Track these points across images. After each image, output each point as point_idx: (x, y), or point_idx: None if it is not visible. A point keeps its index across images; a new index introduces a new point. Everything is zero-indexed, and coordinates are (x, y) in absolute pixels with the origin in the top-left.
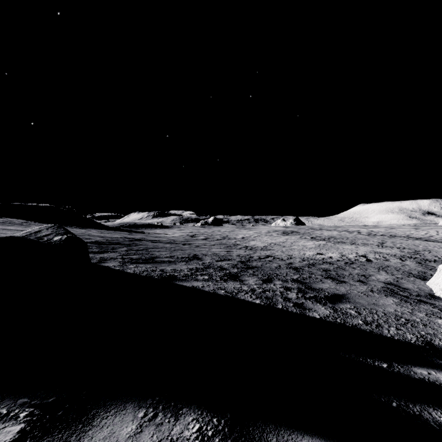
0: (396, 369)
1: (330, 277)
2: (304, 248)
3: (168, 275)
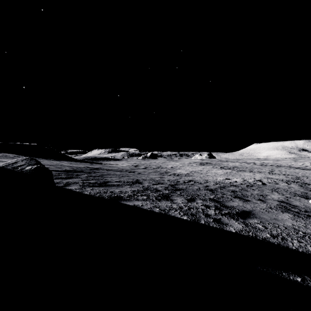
0: (309, 283)
1: (237, 197)
2: (216, 175)
3: (115, 196)
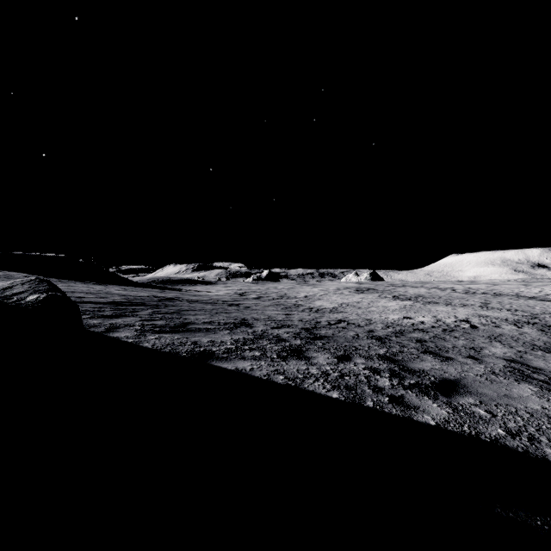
0: None
1: (429, 352)
2: (386, 311)
3: (202, 350)
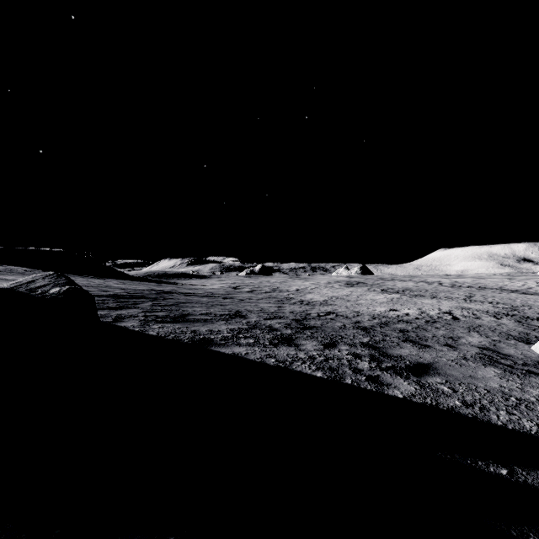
0: (520, 477)
1: (409, 341)
2: (374, 303)
3: (201, 338)
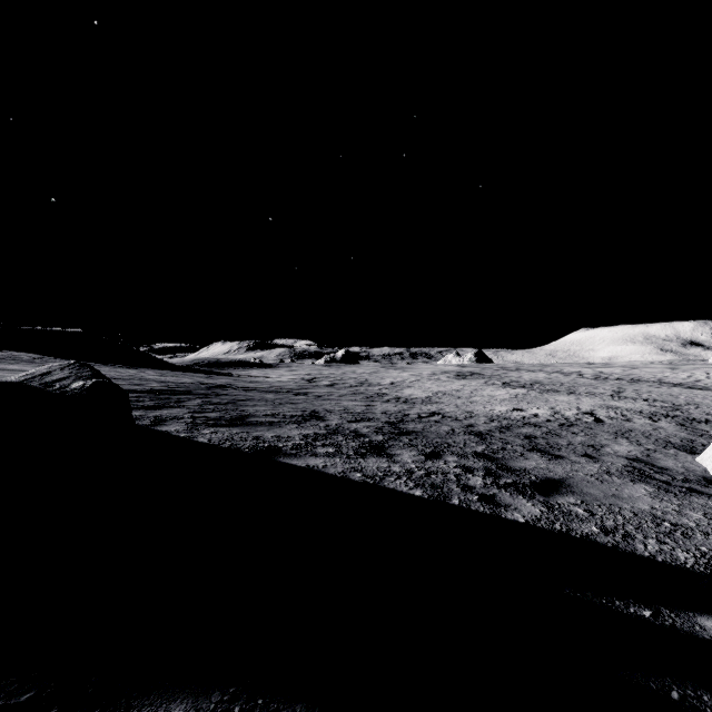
0: (667, 620)
1: (537, 450)
2: (493, 401)
3: (266, 446)
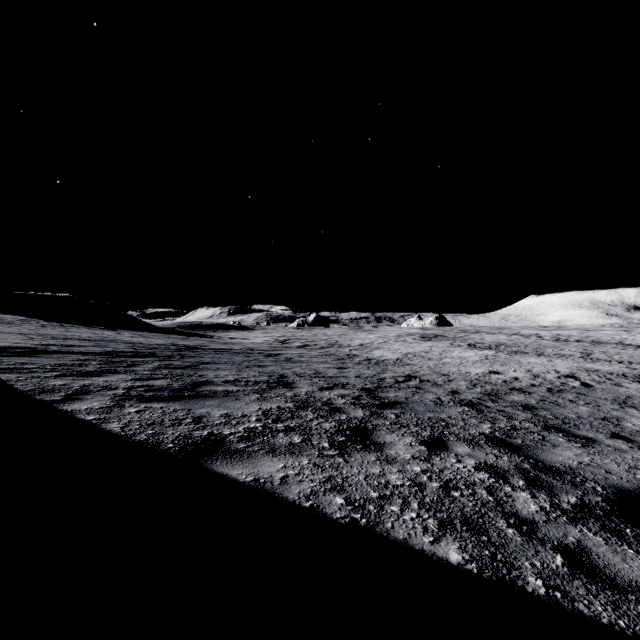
0: None
1: (553, 428)
2: (465, 363)
3: (204, 435)
